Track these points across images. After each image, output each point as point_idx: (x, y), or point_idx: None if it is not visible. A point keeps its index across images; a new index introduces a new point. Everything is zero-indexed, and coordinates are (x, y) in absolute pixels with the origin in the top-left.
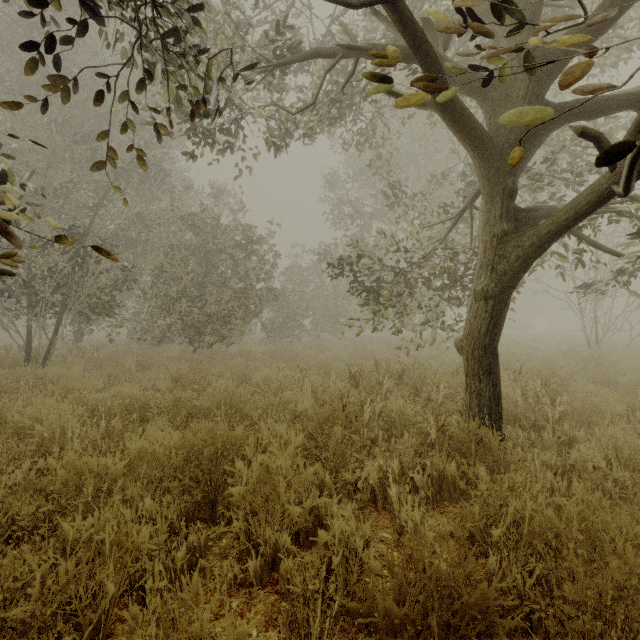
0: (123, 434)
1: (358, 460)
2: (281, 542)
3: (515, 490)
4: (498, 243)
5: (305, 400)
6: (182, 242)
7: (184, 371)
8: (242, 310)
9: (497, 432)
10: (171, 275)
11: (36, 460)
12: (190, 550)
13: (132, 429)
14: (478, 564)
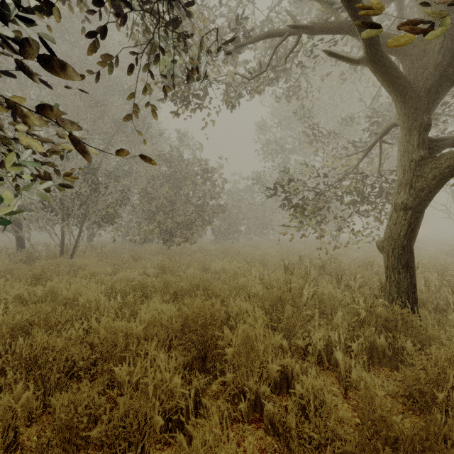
0: (134, 305)
1: (305, 330)
2: (261, 390)
3: (451, 361)
4: (416, 166)
5: (257, 284)
6: (159, 173)
7: (166, 262)
8: (200, 220)
9: (415, 313)
10: (152, 196)
11: (81, 322)
12: (194, 392)
13: (140, 302)
14: (415, 417)
